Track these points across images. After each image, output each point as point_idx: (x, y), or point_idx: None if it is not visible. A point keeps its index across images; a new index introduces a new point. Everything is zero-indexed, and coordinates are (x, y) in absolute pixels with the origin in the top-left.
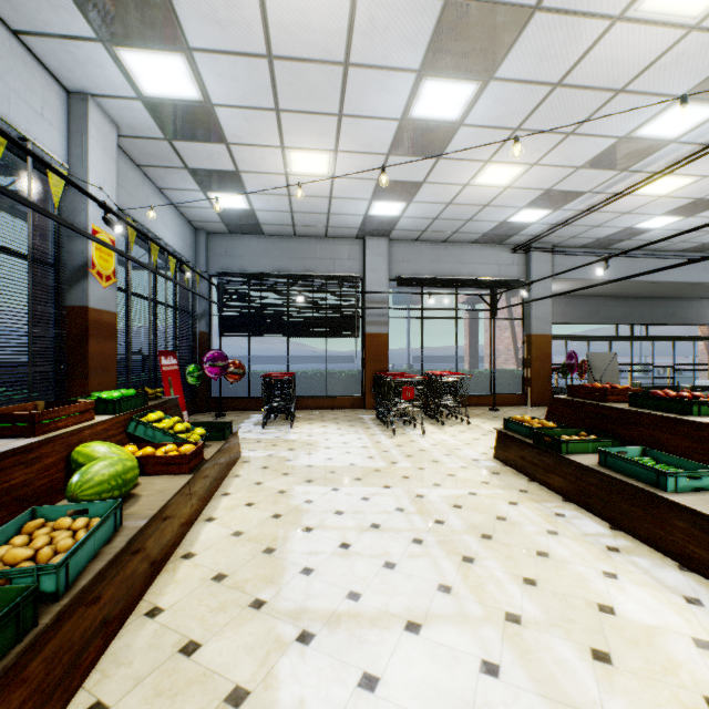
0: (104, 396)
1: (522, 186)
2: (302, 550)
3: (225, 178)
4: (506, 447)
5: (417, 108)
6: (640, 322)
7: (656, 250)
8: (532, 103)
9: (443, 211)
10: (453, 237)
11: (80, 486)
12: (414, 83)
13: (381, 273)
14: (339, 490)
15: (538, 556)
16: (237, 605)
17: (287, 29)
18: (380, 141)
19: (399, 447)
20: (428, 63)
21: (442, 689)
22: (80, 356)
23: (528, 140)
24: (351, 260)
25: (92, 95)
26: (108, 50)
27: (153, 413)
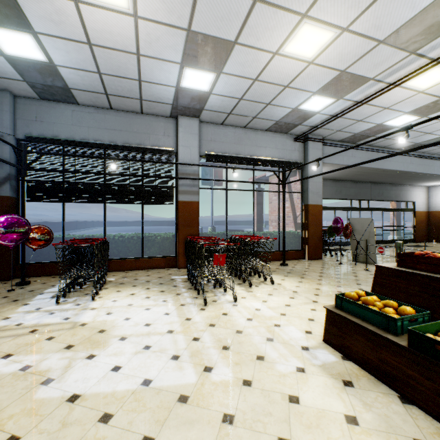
0: None
1: (323, 63)
2: None
3: None
4: (346, 333)
5: None
6: (365, 199)
7: (384, 147)
8: None
9: (249, 89)
10: (252, 123)
11: None
12: None
13: (192, 148)
14: None
15: None
16: None
17: None
18: None
19: (212, 327)
20: None
21: None
22: None
23: None
24: (166, 136)
25: None
26: None
27: None
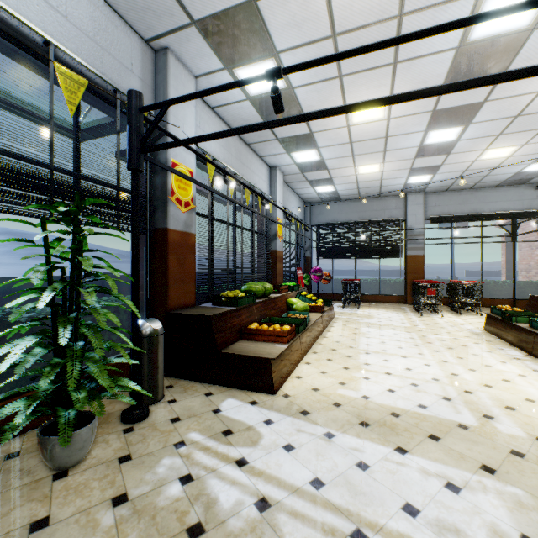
0: (289, 284)
1: (522, 154)
2: (366, 341)
3: (324, 181)
4: (489, 322)
5: (427, 140)
6: None
7: None
8: (503, 124)
9: (462, 174)
10: (477, 185)
11: (297, 308)
12: (424, 134)
13: (418, 215)
14: (383, 330)
15: (471, 355)
16: (345, 346)
17: (359, 134)
18: (408, 155)
19: (422, 321)
20: (429, 127)
21: (408, 364)
22: (274, 269)
23: (512, 136)
24: (397, 209)
25: (277, 166)
26: (288, 154)
27: (303, 292)
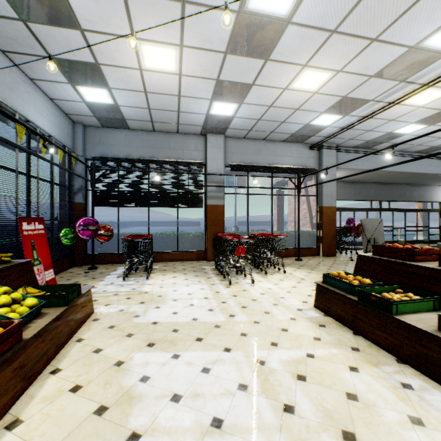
0: None
1: (326, 92)
2: None
3: (88, 71)
4: (327, 299)
5: None
6: (385, 200)
7: (401, 151)
8: (352, 1)
9: (265, 112)
10: (270, 136)
11: None
12: None
13: (219, 160)
14: (179, 357)
15: None
16: None
17: None
18: (219, 36)
19: (234, 297)
20: None
21: None
22: None
23: (340, 44)
24: (197, 151)
25: None
26: None
27: None
